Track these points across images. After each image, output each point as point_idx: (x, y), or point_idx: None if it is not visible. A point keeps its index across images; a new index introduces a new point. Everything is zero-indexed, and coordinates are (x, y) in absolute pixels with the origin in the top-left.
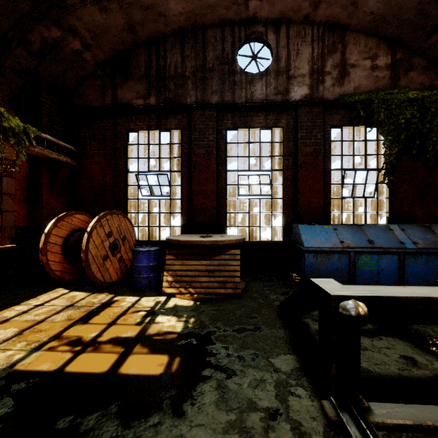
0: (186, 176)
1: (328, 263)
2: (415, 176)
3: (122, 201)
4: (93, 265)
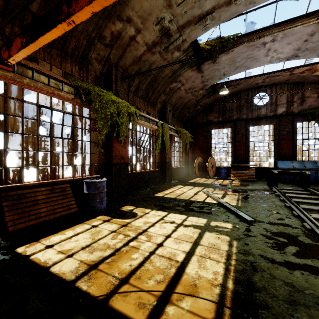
0: (233, 144)
1: None
2: None
3: (210, 153)
4: (209, 171)
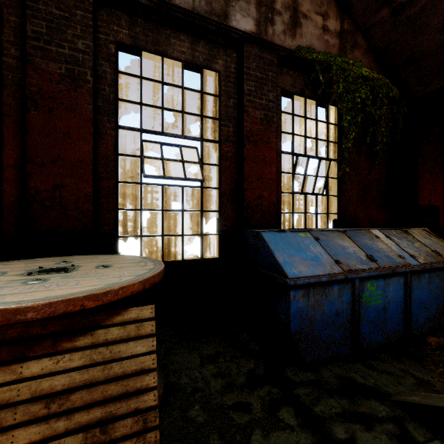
0: (13, 120)
1: (325, 303)
2: (358, 173)
3: None
4: None
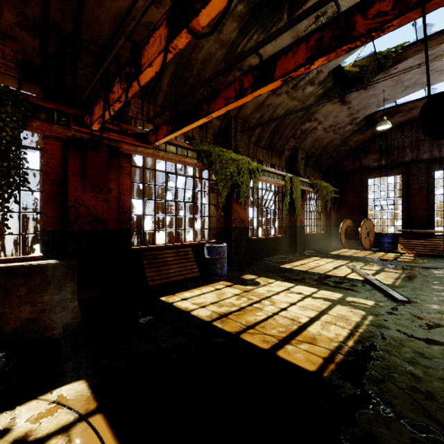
0: (405, 199)
1: None
2: None
3: (365, 213)
4: (362, 240)
